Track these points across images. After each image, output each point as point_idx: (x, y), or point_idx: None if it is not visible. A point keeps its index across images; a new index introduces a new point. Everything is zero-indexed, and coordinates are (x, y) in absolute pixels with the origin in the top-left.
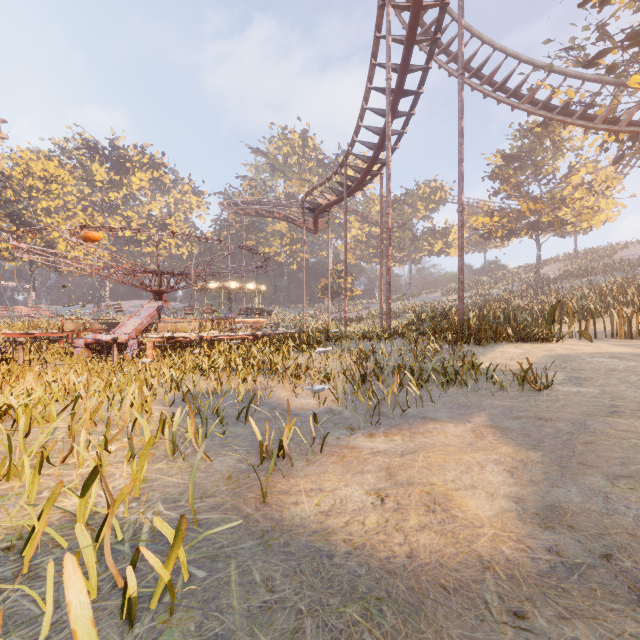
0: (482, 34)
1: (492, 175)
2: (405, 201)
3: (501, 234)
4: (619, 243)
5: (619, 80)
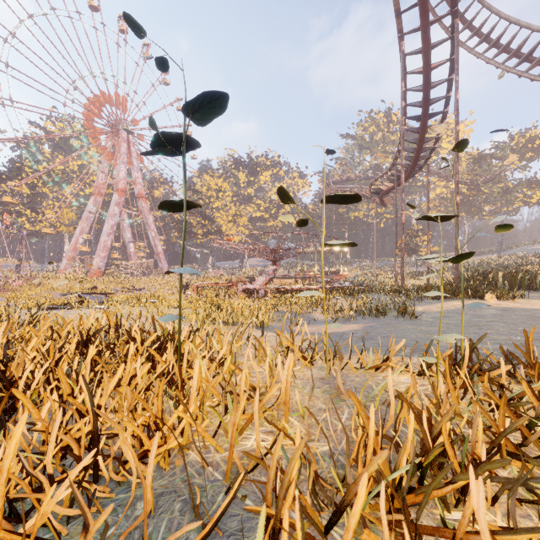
0: (530, 24)
1: None
2: (493, 155)
3: None
4: None
5: None
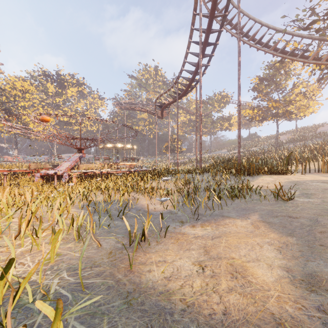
0: (249, 14)
1: (253, 88)
2: (208, 102)
3: (258, 119)
4: (319, 124)
5: (321, 37)
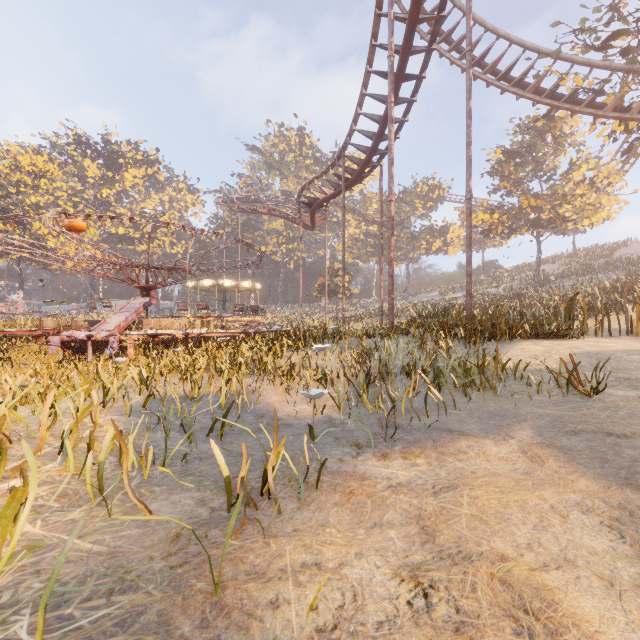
0: (485, 21)
1: (492, 171)
2: (403, 199)
3: (501, 231)
4: (617, 242)
5: (630, 66)
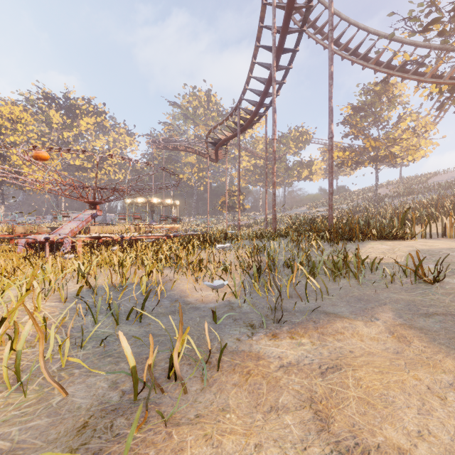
0: (340, 13)
1: (344, 122)
2: (281, 141)
3: (351, 164)
4: (430, 172)
5: (443, 46)
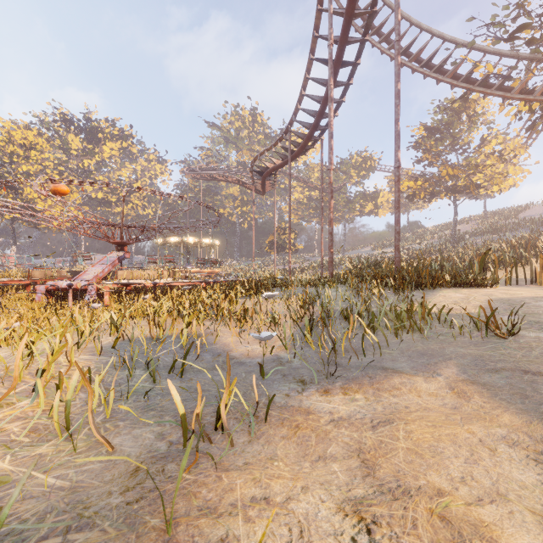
0: (410, 17)
1: (416, 145)
2: (340, 169)
3: (424, 196)
4: (521, 205)
5: (533, 55)
